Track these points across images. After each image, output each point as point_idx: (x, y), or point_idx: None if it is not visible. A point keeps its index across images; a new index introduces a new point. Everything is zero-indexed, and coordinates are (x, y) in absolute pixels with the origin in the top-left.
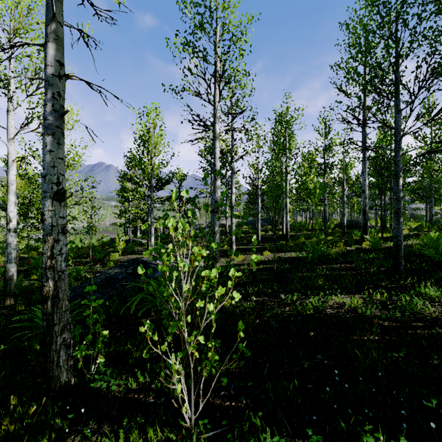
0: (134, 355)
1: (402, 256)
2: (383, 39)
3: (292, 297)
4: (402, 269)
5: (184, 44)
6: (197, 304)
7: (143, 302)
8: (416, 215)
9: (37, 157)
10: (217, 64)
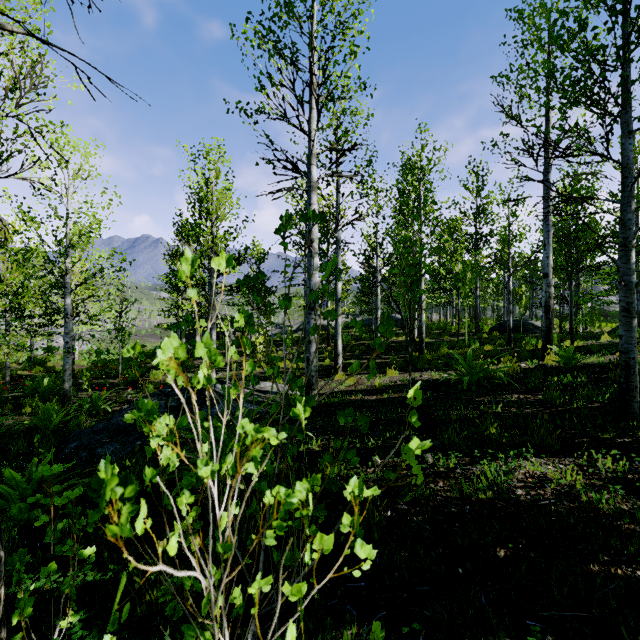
0: (146, 596)
1: (637, 386)
2: (606, 4)
3: (446, 459)
4: (637, 409)
5: (259, 34)
6: (250, 589)
7: (185, 466)
8: (608, 311)
9: (31, 221)
10: (313, 63)
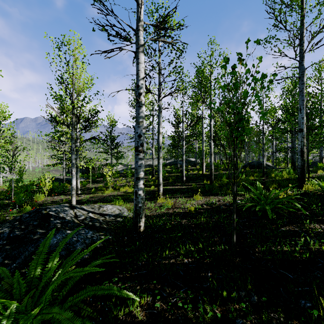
0: None
1: None
2: None
3: None
4: None
5: None
6: None
7: None
8: None
9: None
10: None
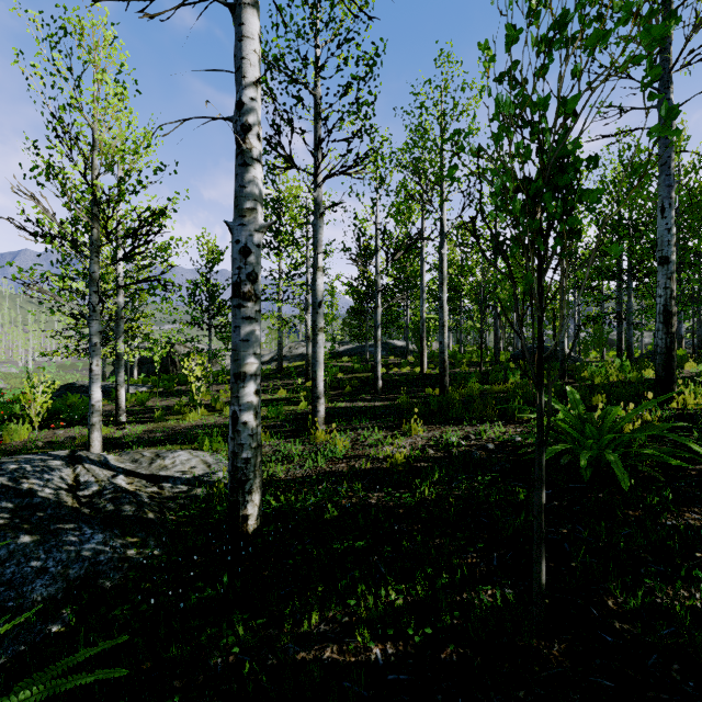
0: None
1: None
2: None
3: None
4: None
5: None
6: None
7: None
8: (613, 340)
9: None
10: None
